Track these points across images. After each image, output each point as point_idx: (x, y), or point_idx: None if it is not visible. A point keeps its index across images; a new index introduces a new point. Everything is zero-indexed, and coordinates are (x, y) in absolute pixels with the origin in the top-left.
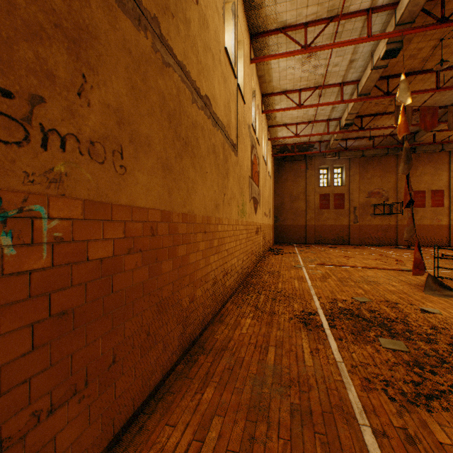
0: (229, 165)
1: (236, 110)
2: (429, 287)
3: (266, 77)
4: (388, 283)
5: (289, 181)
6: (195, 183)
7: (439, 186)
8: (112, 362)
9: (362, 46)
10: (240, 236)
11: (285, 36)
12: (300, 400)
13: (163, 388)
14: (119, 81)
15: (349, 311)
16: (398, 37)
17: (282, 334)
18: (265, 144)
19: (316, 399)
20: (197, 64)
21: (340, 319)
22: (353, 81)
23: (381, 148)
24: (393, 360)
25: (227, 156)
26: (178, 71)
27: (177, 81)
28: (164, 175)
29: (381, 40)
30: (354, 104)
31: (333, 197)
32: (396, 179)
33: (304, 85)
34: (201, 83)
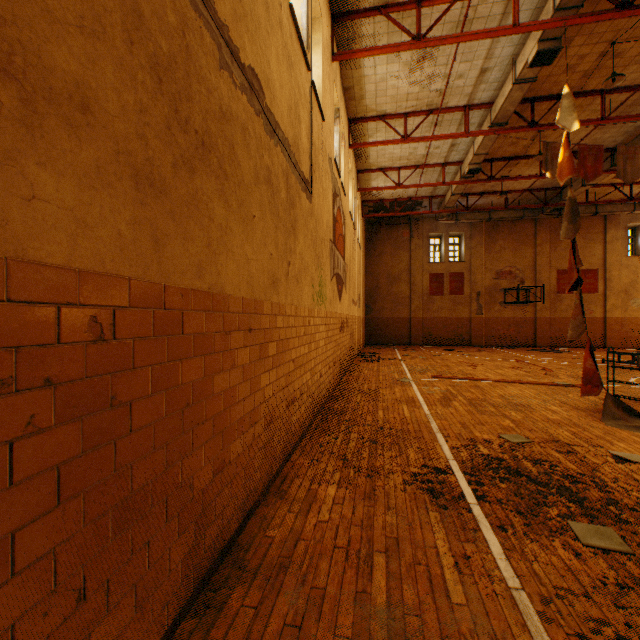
0: (298, 215)
1: (309, 124)
2: (609, 413)
3: (356, 90)
4: (544, 407)
5: (386, 254)
6: (226, 232)
7: (592, 264)
8: None
9: (501, 46)
10: (316, 335)
11: (387, 21)
12: None
13: None
14: None
15: (501, 462)
16: (556, 30)
17: (395, 520)
18: (353, 196)
19: None
20: None
21: (490, 481)
22: (484, 103)
23: (515, 210)
24: (614, 578)
25: (294, 198)
26: None
27: None
28: (140, 196)
29: (530, 37)
30: (483, 139)
31: (449, 277)
32: (534, 253)
33: (412, 106)
34: (241, 39)
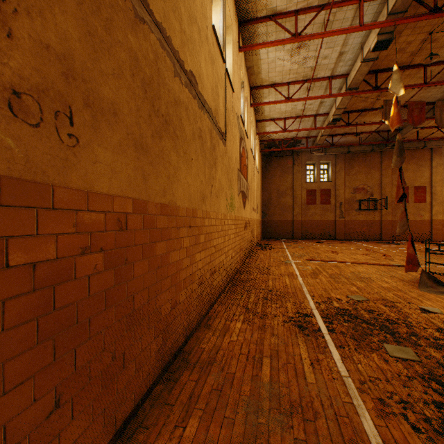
0: (217, 155)
1: (224, 96)
2: (423, 283)
3: (255, 68)
4: (380, 279)
5: (276, 177)
6: (177, 170)
7: (422, 182)
8: (55, 406)
9: (353, 37)
10: (228, 231)
11: (275, 24)
12: (305, 434)
13: (135, 421)
14: (67, 18)
15: (346, 311)
16: (389, 27)
17: (276, 341)
18: (253, 138)
19: (325, 432)
20: (181, 32)
21: (338, 321)
22: (342, 74)
23: (366, 145)
24: (405, 373)
25: (215, 145)
26: (156, 33)
27: (154, 45)
28: (137, 155)
29: (372, 31)
30: (342, 98)
31: (320, 192)
32: (380, 175)
33: (293, 78)
34: (185, 56)
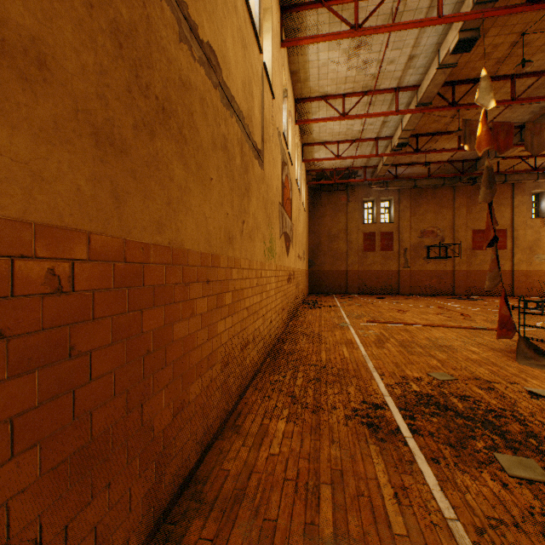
0: (251, 179)
1: (261, 100)
2: (522, 353)
3: (301, 74)
4: (465, 348)
5: (326, 216)
6: (185, 192)
7: (502, 225)
8: None
9: (427, 36)
10: (267, 285)
11: (328, 13)
12: None
13: None
14: None
15: (431, 398)
16: (475, 22)
17: (338, 453)
18: (299, 166)
19: None
20: None
21: (422, 416)
22: (411, 86)
23: (437, 178)
24: (539, 508)
25: (248, 164)
26: None
27: None
28: (100, 154)
29: (452, 28)
30: (411, 117)
31: (380, 236)
32: (452, 215)
33: (350, 88)
34: (199, 17)
